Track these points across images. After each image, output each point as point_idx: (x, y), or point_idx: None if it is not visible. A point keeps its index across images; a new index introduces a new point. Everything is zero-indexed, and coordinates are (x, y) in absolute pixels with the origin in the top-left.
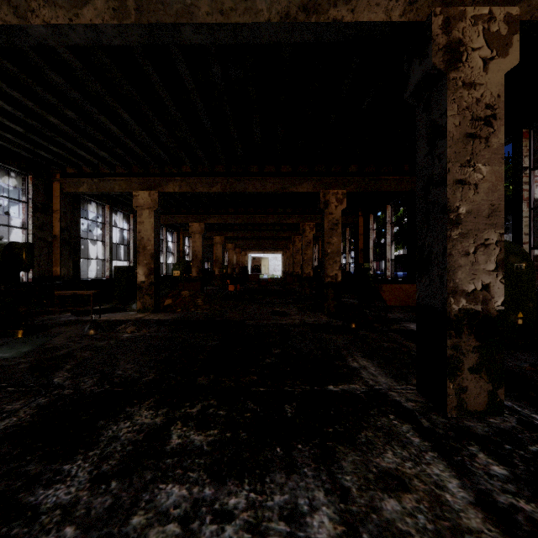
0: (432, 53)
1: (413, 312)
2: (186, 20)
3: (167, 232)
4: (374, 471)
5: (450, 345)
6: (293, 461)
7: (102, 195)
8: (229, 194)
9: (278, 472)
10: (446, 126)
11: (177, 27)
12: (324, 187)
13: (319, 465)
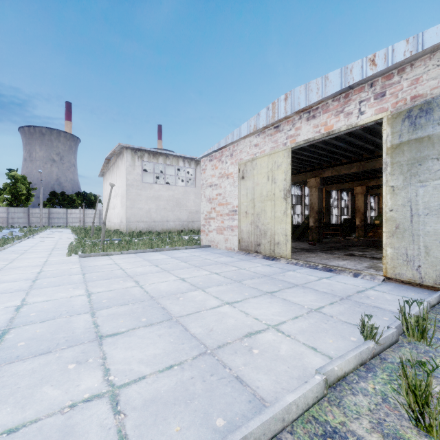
0: None
1: None
2: (373, 168)
3: None
4: None
5: None
6: None
7: None
8: None
9: None
10: None
11: (371, 169)
12: None
13: None
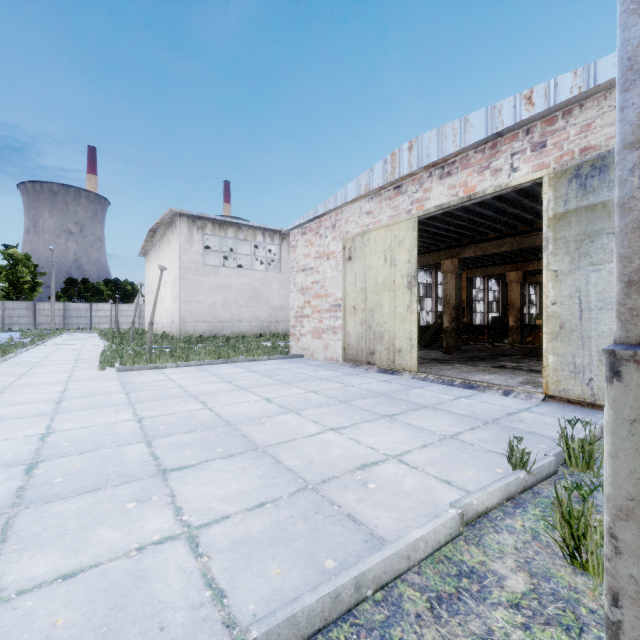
0: None
1: None
2: (532, 245)
3: None
4: None
5: None
6: None
7: None
8: None
9: None
10: None
11: (530, 246)
12: None
13: None
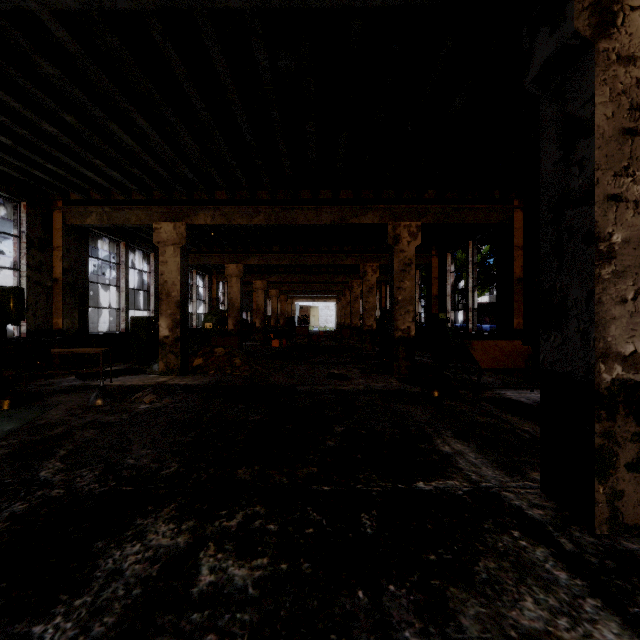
0: (574, 13)
1: (504, 374)
2: None
3: (198, 276)
4: (513, 635)
5: (600, 430)
6: (386, 617)
7: (117, 229)
8: (274, 228)
9: (365, 638)
10: (594, 118)
11: None
12: (394, 217)
13: (427, 624)
